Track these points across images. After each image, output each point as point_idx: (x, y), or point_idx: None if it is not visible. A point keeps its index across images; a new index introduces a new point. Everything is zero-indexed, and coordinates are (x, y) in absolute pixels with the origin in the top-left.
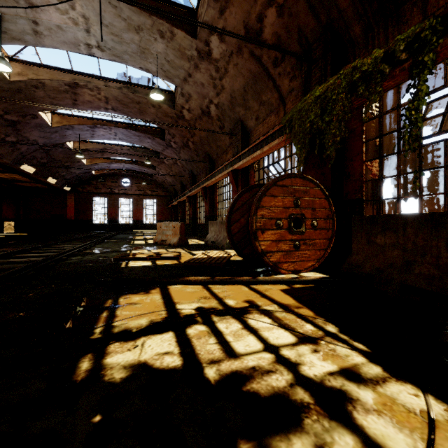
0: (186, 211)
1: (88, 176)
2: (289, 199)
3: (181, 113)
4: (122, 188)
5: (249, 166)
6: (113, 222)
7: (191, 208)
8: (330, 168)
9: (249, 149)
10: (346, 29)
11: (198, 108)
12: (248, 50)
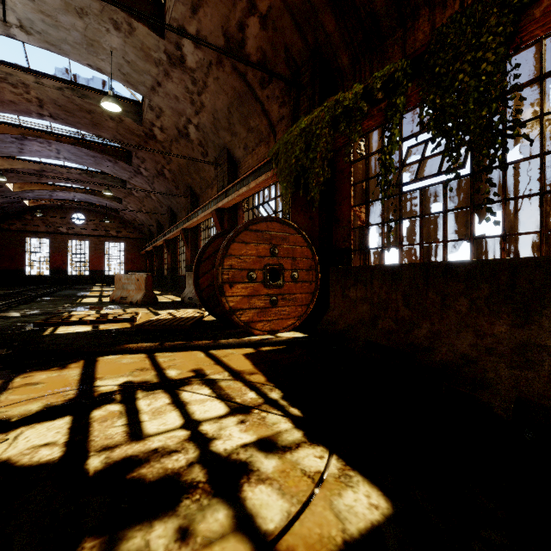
0: (164, 259)
1: (18, 208)
2: (264, 246)
3: (151, 131)
4: (72, 226)
5: (237, 205)
6: (58, 273)
7: (170, 255)
8: (317, 212)
9: (235, 184)
10: (334, 57)
11: (173, 128)
12: (230, 63)
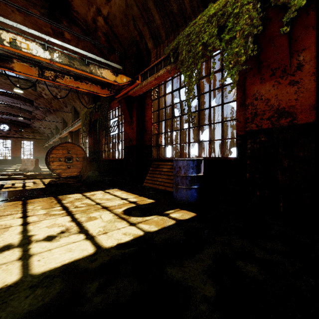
0: None
1: None
2: (65, 151)
3: (41, 94)
4: (0, 132)
5: (79, 130)
6: None
7: None
8: (93, 138)
9: (74, 123)
10: None
11: (51, 95)
12: None
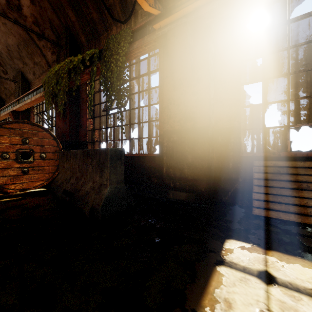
0: None
1: None
2: (17, 138)
3: None
4: None
5: (30, 110)
6: None
7: None
8: (68, 120)
9: (24, 96)
10: (78, 35)
11: None
12: (13, 17)
